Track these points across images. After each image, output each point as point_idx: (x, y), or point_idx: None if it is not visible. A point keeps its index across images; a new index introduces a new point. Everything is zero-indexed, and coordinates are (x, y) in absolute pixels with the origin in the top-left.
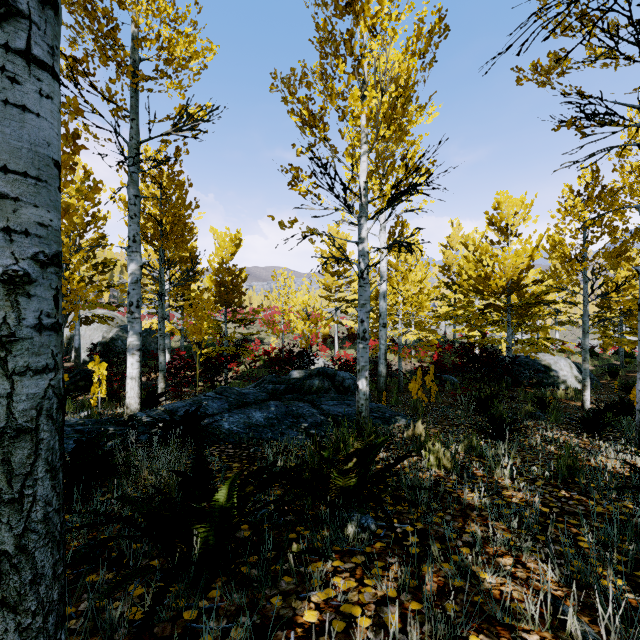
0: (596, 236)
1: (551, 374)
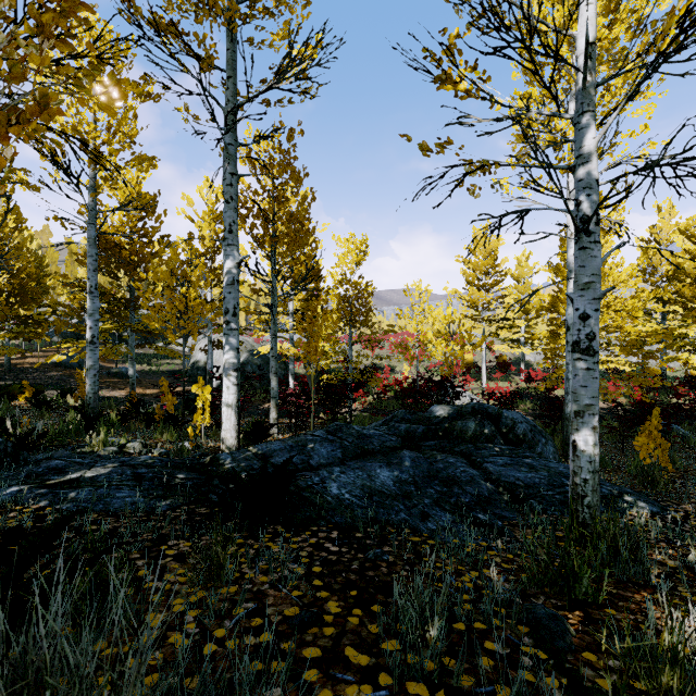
0: None
1: None
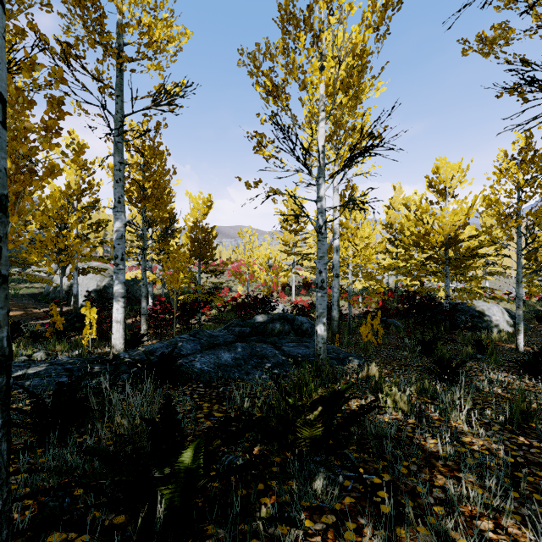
0: (529, 195)
1: (485, 319)
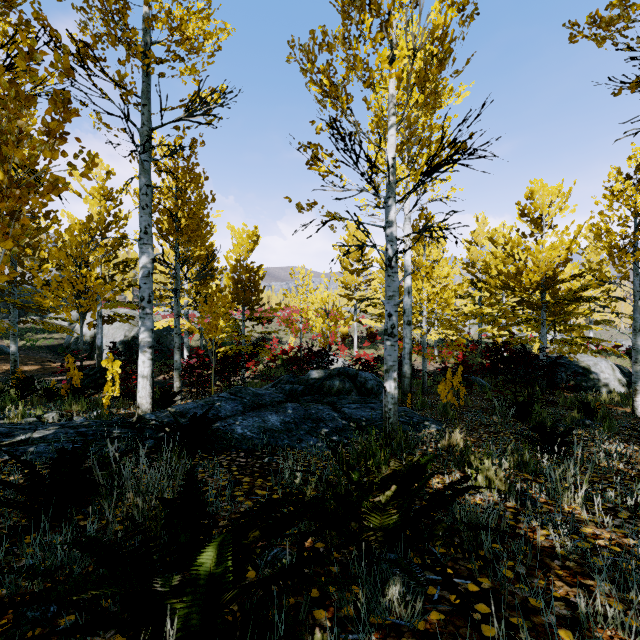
0: None
1: (591, 377)
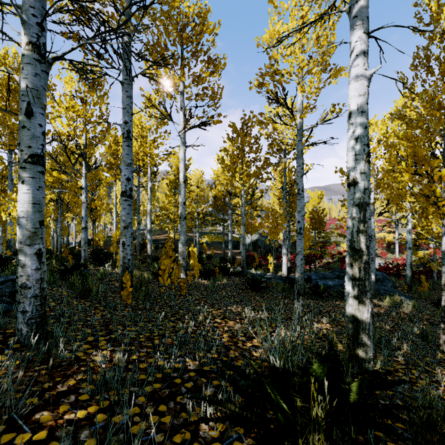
0: None
1: None
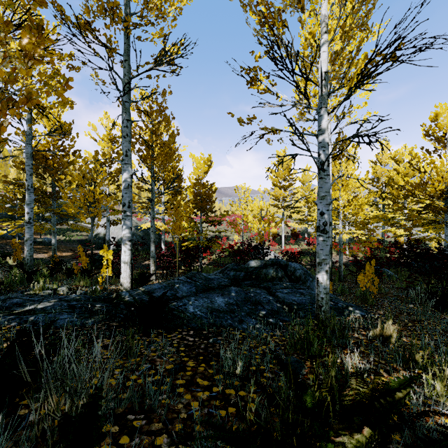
0: None
1: None
